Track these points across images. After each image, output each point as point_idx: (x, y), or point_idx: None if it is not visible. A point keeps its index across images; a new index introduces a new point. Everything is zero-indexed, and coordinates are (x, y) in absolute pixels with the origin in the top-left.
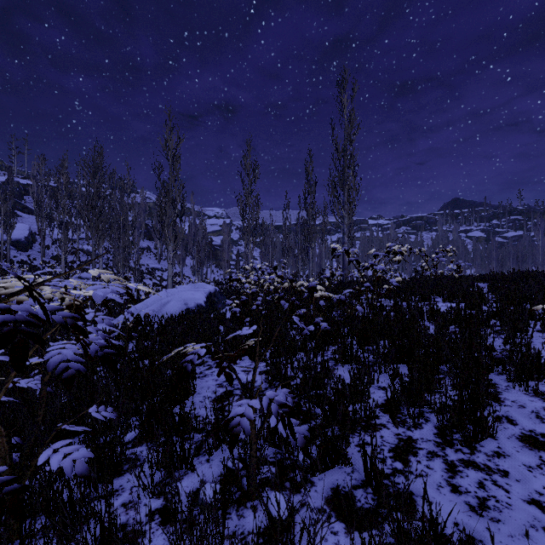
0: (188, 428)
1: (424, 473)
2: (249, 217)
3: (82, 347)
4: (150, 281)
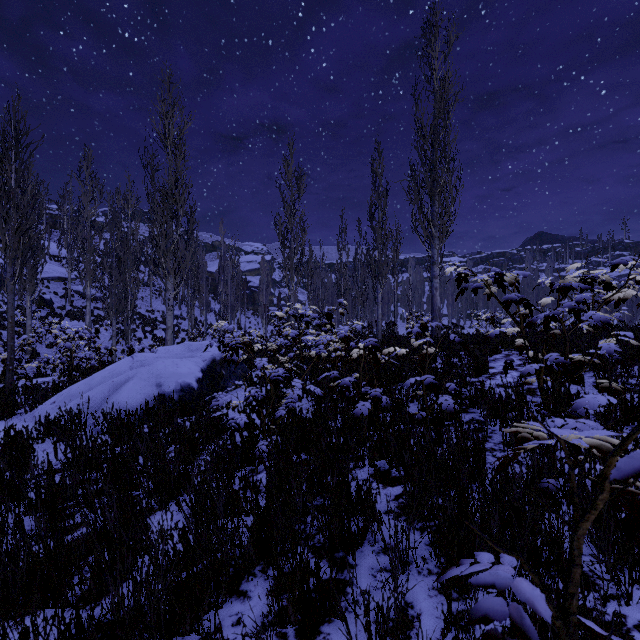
0: None
1: None
2: (292, 245)
3: None
4: (163, 332)
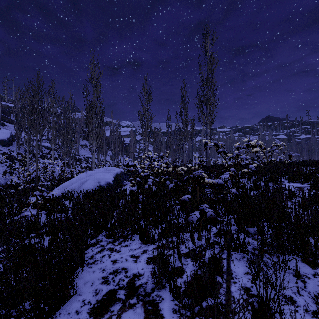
0: None
1: None
2: (146, 125)
3: None
4: (85, 165)
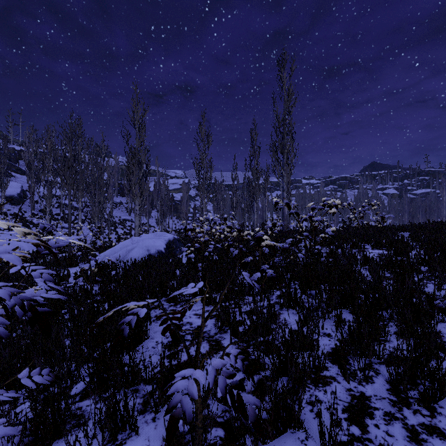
0: (137, 380)
1: (385, 442)
2: (204, 177)
3: (3, 310)
4: (121, 230)
